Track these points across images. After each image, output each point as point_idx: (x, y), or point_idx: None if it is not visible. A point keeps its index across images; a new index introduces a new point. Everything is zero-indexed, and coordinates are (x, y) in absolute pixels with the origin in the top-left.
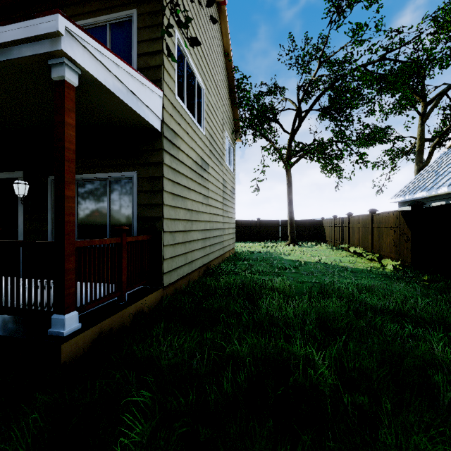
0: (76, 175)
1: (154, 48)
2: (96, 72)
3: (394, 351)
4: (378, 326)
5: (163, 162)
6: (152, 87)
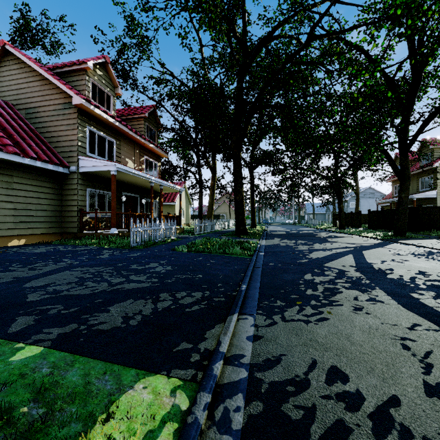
0: (423, 205)
1: (435, 182)
2: (418, 197)
3: None
4: None
5: (437, 203)
6: (432, 191)
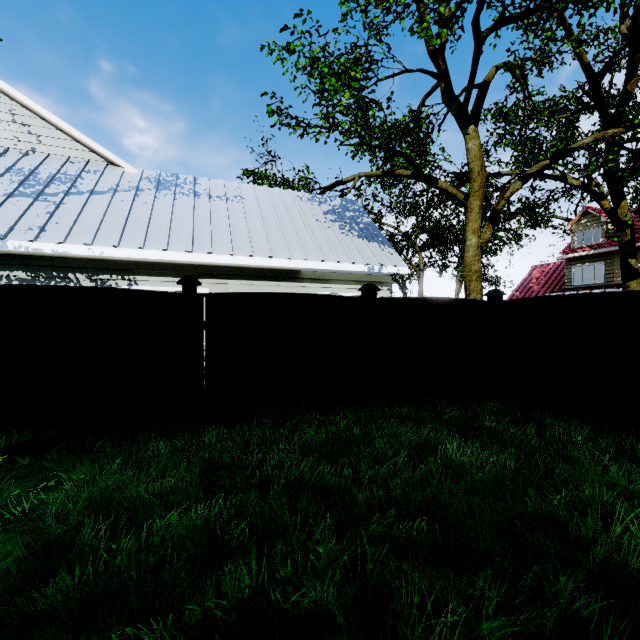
0: None
1: None
2: None
3: (456, 491)
4: (384, 500)
5: None
6: None
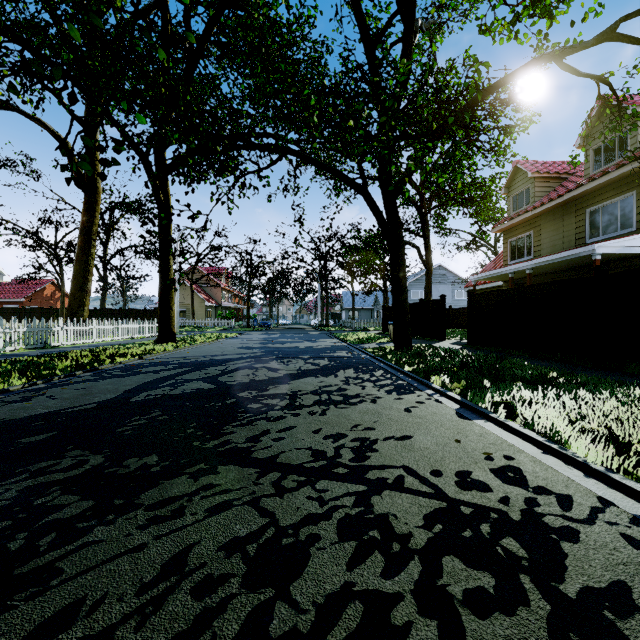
0: None
1: None
2: (607, 251)
3: None
4: None
5: None
6: None
